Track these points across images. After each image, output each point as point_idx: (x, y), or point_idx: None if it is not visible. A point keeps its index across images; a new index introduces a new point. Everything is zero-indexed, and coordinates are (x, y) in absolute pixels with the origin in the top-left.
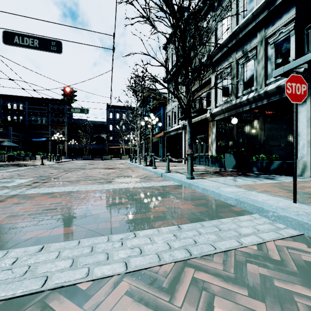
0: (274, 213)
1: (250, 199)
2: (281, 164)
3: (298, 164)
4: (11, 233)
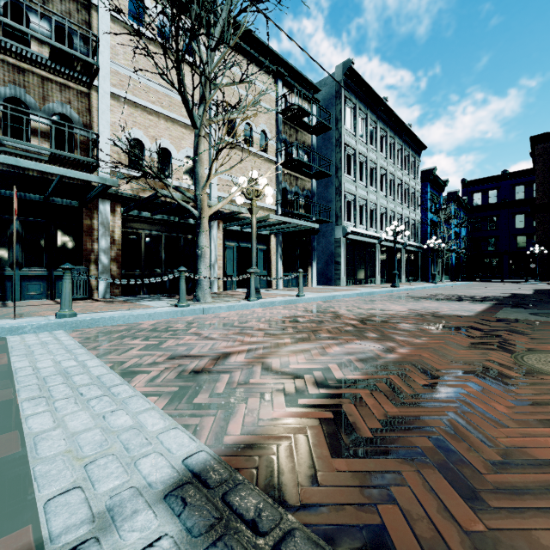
0: (34, 326)
1: None
2: None
3: None
4: None
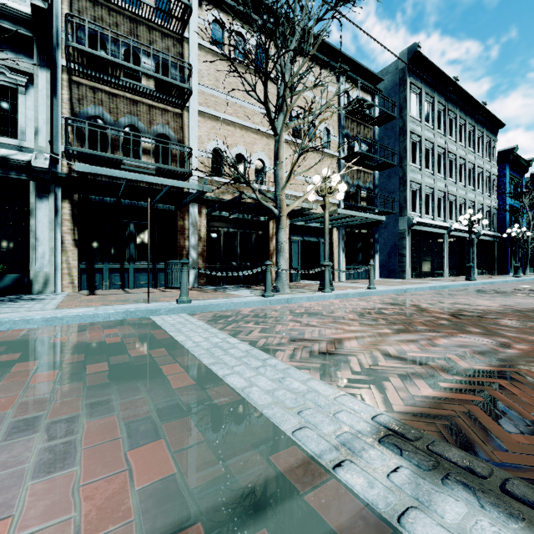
0: (166, 309)
1: (135, 308)
2: (20, 278)
3: (38, 277)
4: (178, 399)
